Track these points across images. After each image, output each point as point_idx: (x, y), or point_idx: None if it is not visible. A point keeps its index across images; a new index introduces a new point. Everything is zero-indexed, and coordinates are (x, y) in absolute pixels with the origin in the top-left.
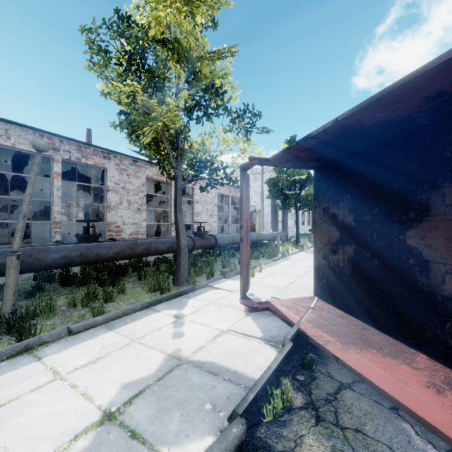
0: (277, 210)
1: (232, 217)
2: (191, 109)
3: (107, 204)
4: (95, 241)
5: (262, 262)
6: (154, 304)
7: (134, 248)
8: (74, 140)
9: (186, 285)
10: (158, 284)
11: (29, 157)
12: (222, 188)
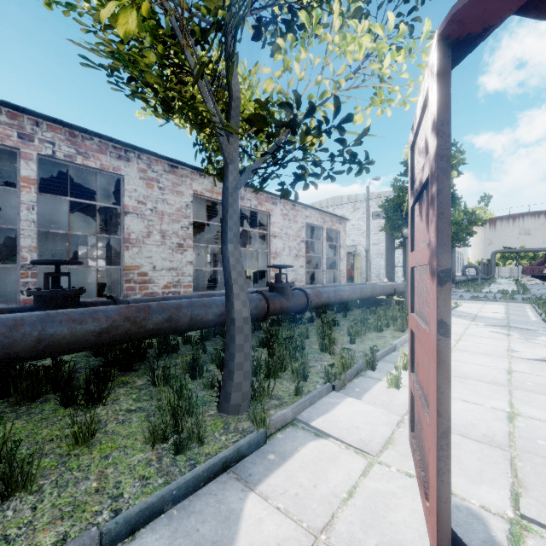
0: (407, 247)
1: (326, 260)
2: (261, 31)
3: (124, 236)
4: (68, 304)
5: (396, 341)
6: (128, 532)
7: (141, 319)
8: (59, 121)
9: (246, 411)
10: (176, 418)
11: (6, 162)
12: (313, 216)
